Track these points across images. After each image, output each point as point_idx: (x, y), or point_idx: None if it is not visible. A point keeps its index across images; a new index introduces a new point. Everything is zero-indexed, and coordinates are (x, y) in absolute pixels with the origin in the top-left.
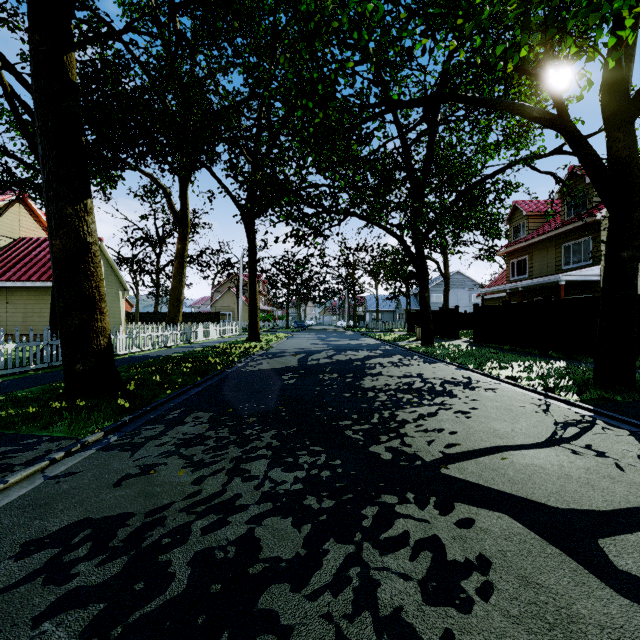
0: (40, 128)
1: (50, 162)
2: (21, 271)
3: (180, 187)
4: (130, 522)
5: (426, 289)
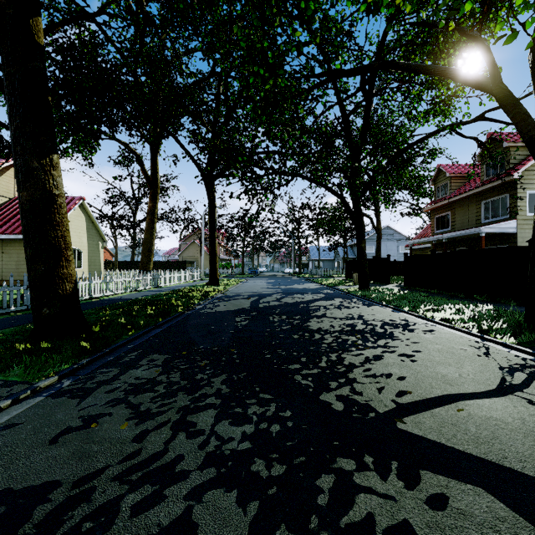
0: (7, 87)
1: (17, 119)
2: (14, 225)
3: (151, 154)
4: (53, 496)
5: (363, 240)
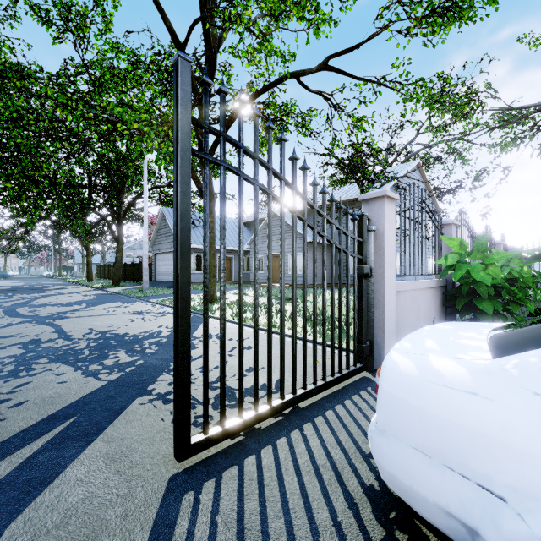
0: None
1: None
2: None
3: None
4: None
5: (90, 256)
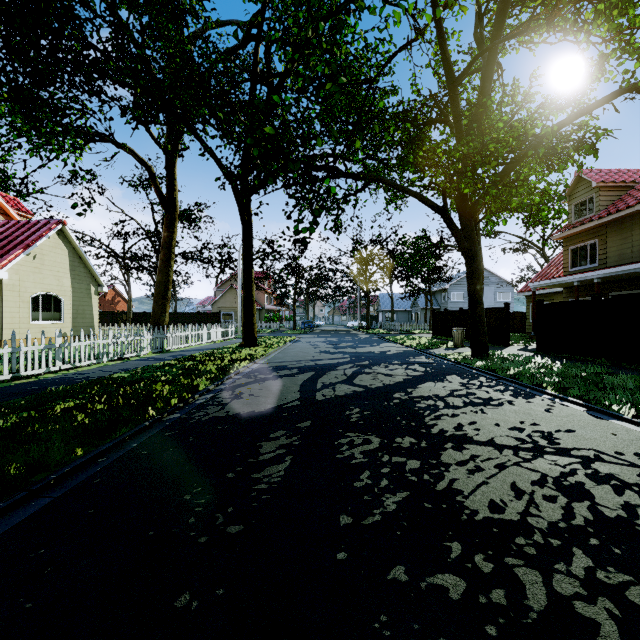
0: None
1: None
2: None
3: (166, 165)
4: None
5: (478, 279)
